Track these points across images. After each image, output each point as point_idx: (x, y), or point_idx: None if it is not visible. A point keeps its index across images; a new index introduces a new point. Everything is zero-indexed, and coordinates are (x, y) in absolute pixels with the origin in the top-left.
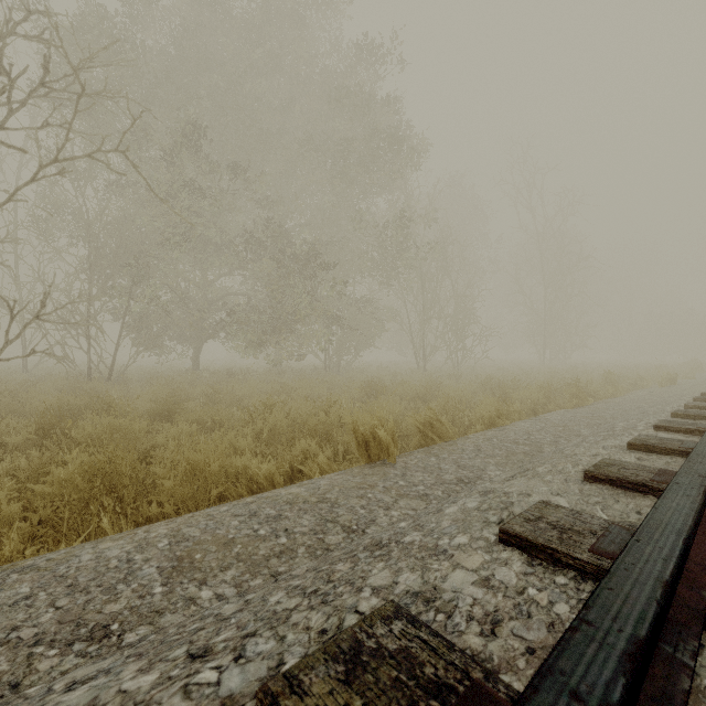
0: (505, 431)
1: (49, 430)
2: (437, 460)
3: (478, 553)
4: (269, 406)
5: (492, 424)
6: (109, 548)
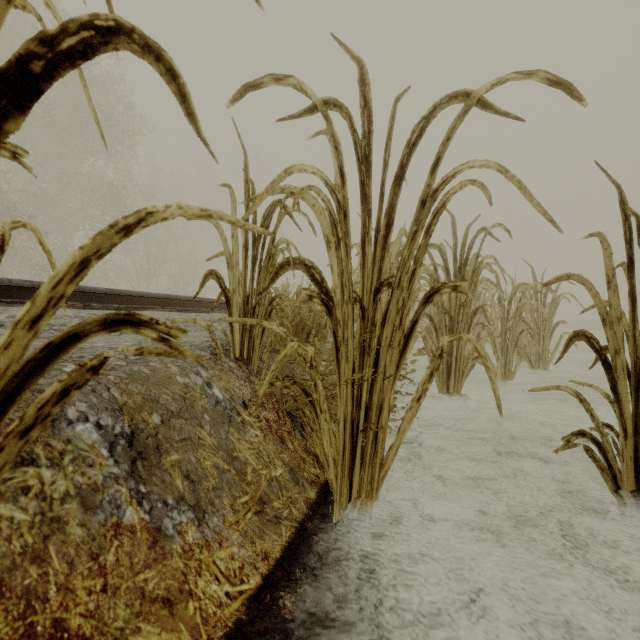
0: None
1: None
2: None
3: None
4: None
5: None
6: None
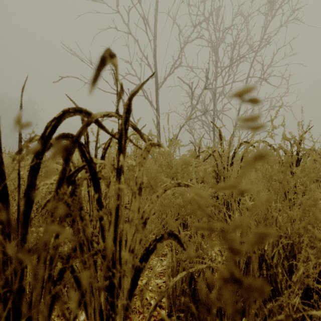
0: None
1: None
2: None
3: None
4: None
5: None
6: None
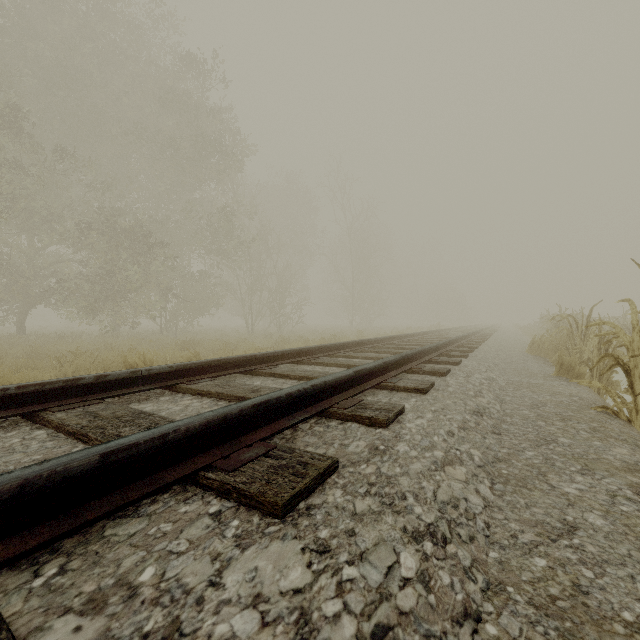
0: None
1: None
2: None
3: None
4: (78, 355)
5: None
6: None
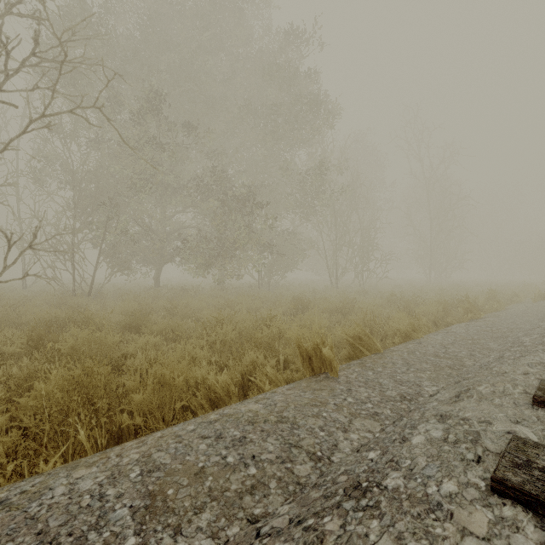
0: (423, 344)
1: (38, 341)
2: (374, 374)
3: (476, 509)
4: (220, 320)
5: (408, 336)
6: (82, 478)
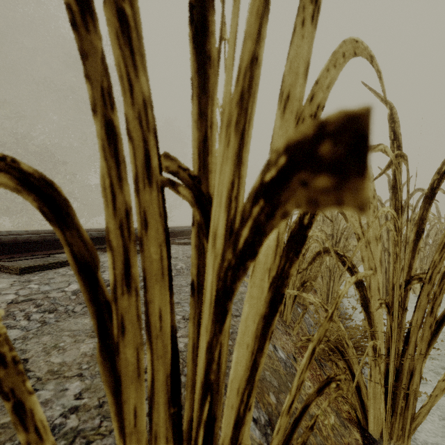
0: None
1: None
2: None
3: None
4: None
5: None
6: None
